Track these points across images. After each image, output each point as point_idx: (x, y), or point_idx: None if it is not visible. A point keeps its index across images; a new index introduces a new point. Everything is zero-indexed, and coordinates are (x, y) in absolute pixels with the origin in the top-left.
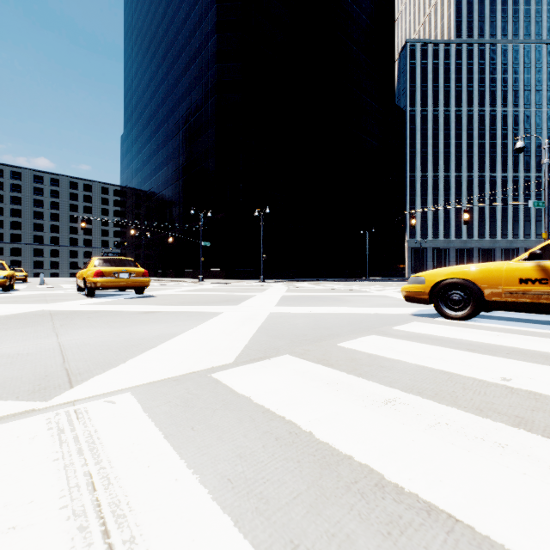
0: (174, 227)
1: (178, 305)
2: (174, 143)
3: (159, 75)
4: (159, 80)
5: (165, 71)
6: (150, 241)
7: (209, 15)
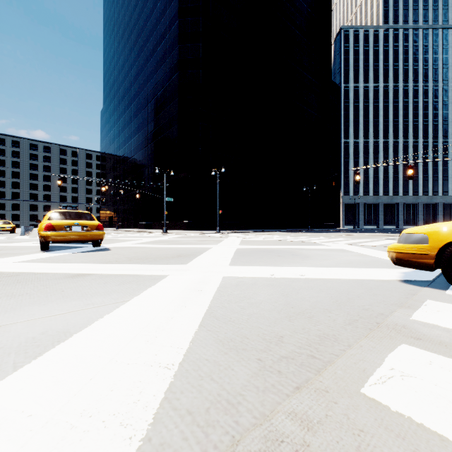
0: (144, 185)
1: (122, 263)
2: (143, 114)
3: (131, 57)
4: (131, 61)
5: (136, 54)
6: (124, 198)
7: (172, 3)
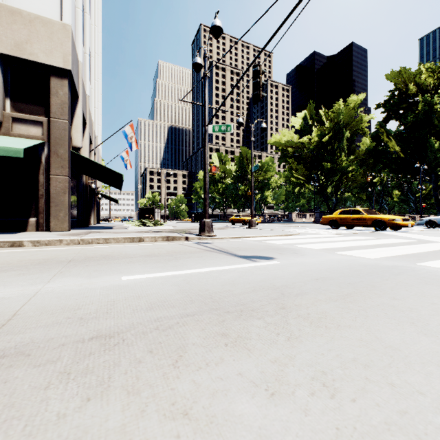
0: None
1: None
2: None
3: None
4: None
5: None
6: None
7: None
